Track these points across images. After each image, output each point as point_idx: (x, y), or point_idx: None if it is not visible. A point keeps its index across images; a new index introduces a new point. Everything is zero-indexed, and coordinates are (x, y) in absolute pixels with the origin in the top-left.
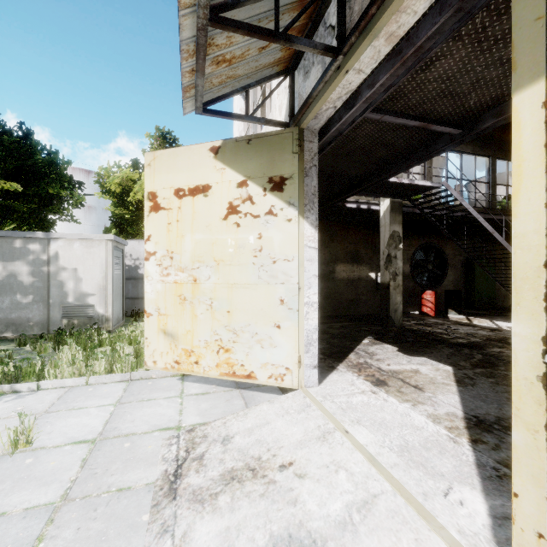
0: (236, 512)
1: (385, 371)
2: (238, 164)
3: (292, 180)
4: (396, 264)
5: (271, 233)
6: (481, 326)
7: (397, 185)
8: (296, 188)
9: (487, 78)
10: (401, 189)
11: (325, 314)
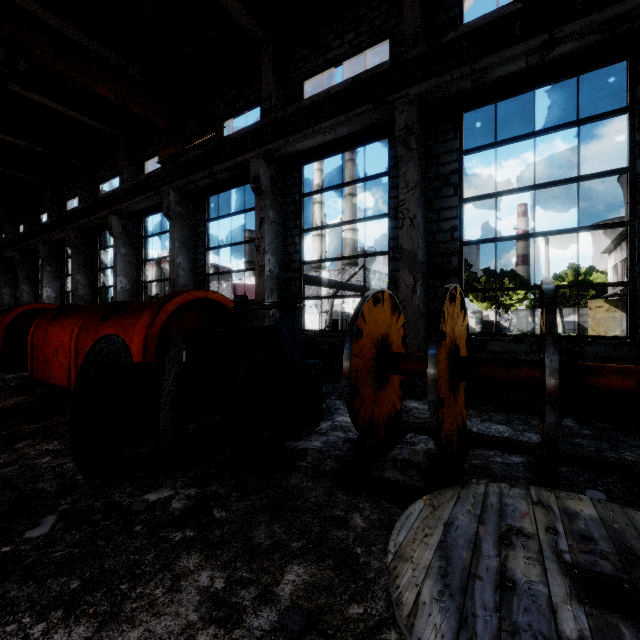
0: None
1: None
2: (608, 303)
3: (619, 306)
4: None
5: (615, 314)
6: None
7: None
8: (620, 307)
9: None
10: None
11: None
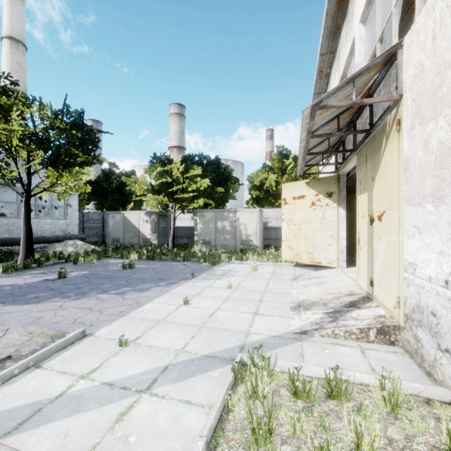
0: (310, 281)
1: None
2: (315, 188)
3: (335, 193)
4: None
5: (327, 212)
6: None
7: None
8: (336, 196)
9: None
10: None
11: None
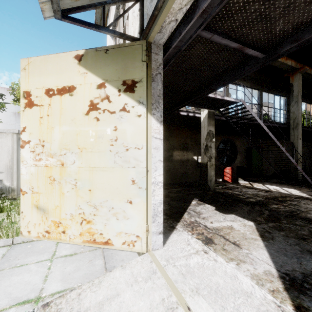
0: None
1: (210, 228)
2: (98, 69)
3: (142, 83)
4: (211, 151)
5: (124, 126)
6: (259, 189)
7: (212, 100)
8: (144, 90)
9: (297, 2)
10: (215, 103)
11: (166, 182)
